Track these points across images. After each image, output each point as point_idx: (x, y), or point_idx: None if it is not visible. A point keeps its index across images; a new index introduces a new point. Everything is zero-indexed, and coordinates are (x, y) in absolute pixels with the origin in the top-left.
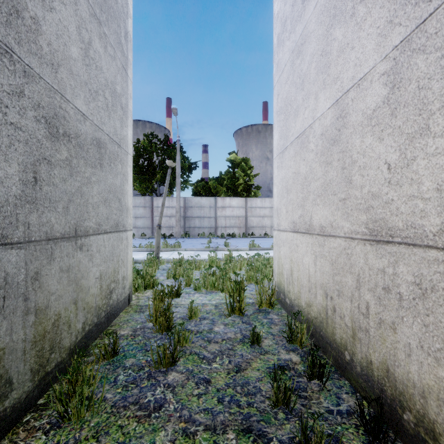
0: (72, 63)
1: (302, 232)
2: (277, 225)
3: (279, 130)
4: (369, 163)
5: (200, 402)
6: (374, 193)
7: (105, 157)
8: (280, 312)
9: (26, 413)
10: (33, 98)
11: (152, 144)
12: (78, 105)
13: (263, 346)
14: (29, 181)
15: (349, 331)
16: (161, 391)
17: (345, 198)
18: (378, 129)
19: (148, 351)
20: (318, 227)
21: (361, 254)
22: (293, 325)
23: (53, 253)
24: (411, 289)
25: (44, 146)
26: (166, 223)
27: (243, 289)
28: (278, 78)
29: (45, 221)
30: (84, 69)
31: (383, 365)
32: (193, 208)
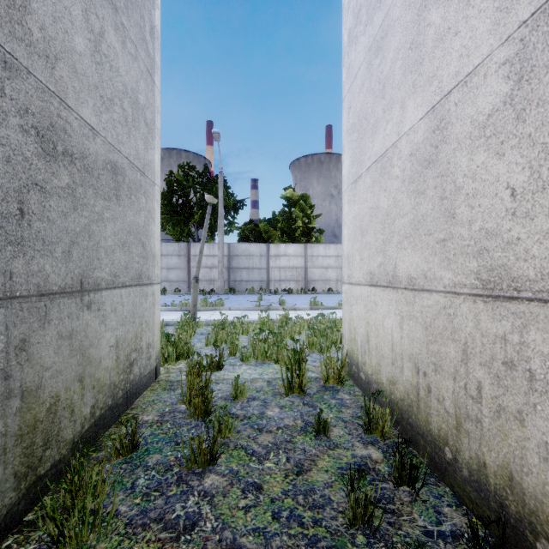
0: (76, 58)
1: (382, 286)
2: (347, 276)
3: (351, 154)
4: (482, 189)
5: (248, 519)
6: (490, 231)
7: (124, 187)
8: (353, 390)
9: (6, 534)
10: (18, 100)
11: (189, 177)
12: (84, 116)
13: (332, 437)
14: (12, 214)
15: (451, 420)
16: (194, 502)
17: (446, 238)
18: (496, 141)
19: (179, 444)
20: (406, 279)
21: (469, 315)
22: (372, 409)
23: (49, 313)
24: (548, 365)
25: (35, 166)
26: (206, 276)
27: (303, 360)
28: (349, 86)
29: (36, 270)
30: (94, 68)
31: (504, 471)
32: (240, 257)
